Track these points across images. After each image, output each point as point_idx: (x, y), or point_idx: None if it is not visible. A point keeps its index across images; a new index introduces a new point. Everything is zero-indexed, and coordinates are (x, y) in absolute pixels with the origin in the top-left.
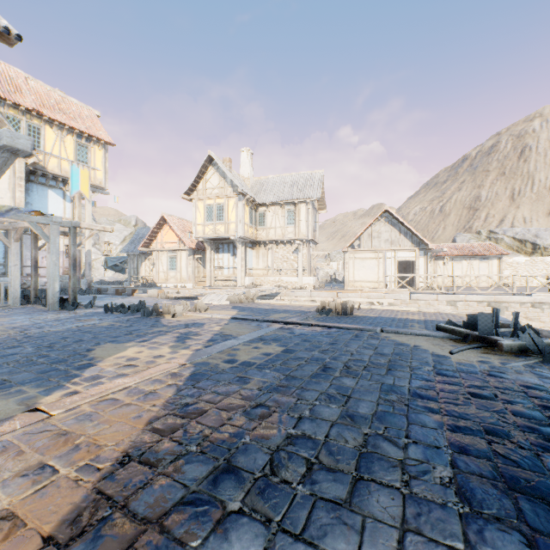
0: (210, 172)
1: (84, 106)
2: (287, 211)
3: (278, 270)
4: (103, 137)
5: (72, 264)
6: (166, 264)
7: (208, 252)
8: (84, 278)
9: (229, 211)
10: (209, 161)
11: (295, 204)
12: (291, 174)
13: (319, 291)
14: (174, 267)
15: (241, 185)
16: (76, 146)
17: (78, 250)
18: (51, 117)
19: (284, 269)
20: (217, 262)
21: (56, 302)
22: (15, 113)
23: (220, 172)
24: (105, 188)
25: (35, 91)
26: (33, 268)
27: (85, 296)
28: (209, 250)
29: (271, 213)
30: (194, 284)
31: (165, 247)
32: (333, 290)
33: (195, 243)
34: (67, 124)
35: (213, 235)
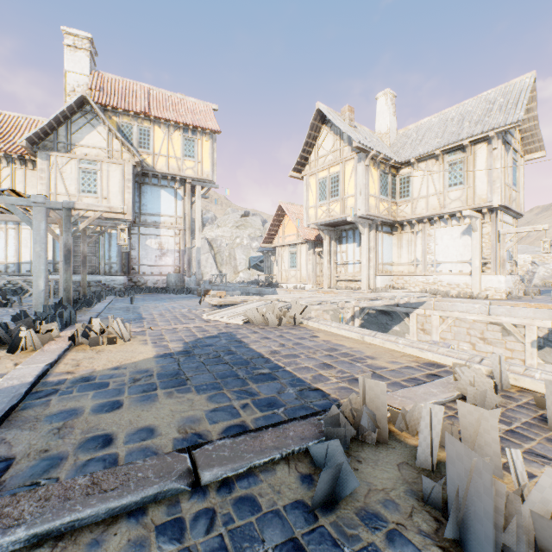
0: (323, 133)
1: (202, 103)
2: (448, 165)
3: (434, 264)
4: (209, 126)
5: (64, 256)
6: (287, 261)
7: (325, 243)
8: (194, 276)
9: (345, 181)
10: (319, 118)
11: (463, 149)
12: (461, 104)
13: (510, 305)
14: (294, 265)
15: (366, 139)
16: (183, 141)
17: (187, 248)
18: (157, 116)
19: (443, 263)
20: (340, 256)
21: (40, 304)
22: (128, 121)
23: (334, 129)
24: (213, 181)
25: (154, 99)
26: (82, 264)
27: (167, 296)
28: (326, 240)
29: (420, 174)
30: (315, 284)
31: (285, 242)
32: (551, 305)
33: (316, 234)
34: (171, 119)
35: (326, 219)
